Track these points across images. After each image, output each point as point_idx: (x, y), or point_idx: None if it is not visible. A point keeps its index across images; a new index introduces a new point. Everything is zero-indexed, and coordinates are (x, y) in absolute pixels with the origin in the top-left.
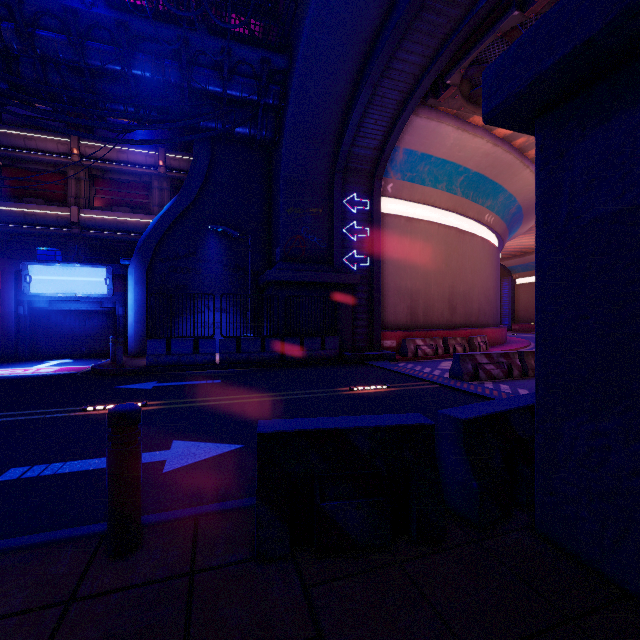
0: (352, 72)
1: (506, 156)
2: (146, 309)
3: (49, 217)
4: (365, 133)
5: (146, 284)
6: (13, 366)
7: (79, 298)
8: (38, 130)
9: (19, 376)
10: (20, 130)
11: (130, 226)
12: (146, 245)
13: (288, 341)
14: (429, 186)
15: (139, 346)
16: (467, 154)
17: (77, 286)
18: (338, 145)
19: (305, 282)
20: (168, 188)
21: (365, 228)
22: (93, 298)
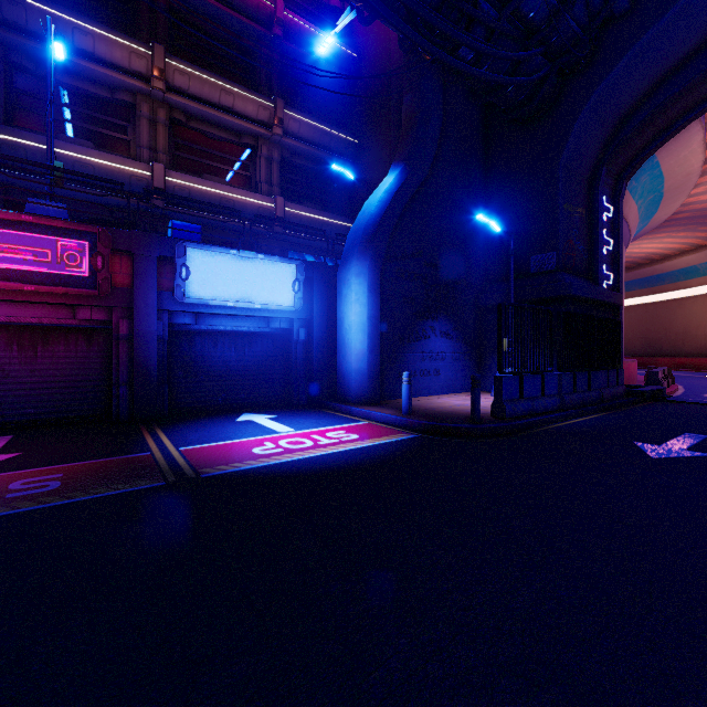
0: (700, 41)
1: (694, 179)
2: (378, 331)
3: (116, 174)
4: (650, 124)
5: (378, 293)
6: (231, 431)
7: (249, 311)
8: (95, 21)
9: (372, 451)
10: (65, 11)
11: (237, 207)
12: (380, 233)
13: (601, 375)
14: (635, 200)
15: (373, 388)
16: (679, 170)
17: (254, 291)
18: (616, 133)
19: (592, 300)
20: (277, 160)
21: (609, 239)
22: (268, 312)
